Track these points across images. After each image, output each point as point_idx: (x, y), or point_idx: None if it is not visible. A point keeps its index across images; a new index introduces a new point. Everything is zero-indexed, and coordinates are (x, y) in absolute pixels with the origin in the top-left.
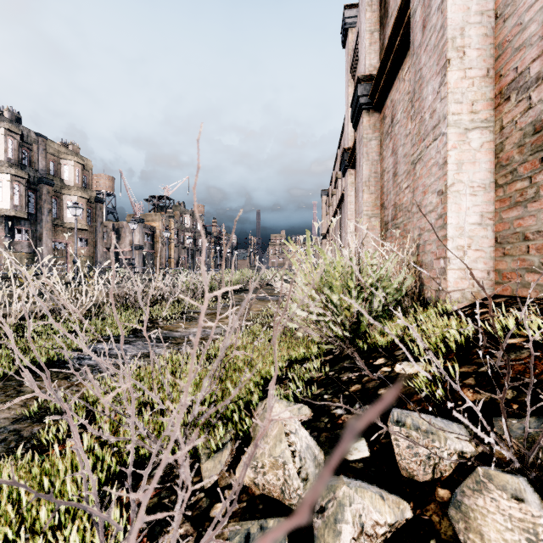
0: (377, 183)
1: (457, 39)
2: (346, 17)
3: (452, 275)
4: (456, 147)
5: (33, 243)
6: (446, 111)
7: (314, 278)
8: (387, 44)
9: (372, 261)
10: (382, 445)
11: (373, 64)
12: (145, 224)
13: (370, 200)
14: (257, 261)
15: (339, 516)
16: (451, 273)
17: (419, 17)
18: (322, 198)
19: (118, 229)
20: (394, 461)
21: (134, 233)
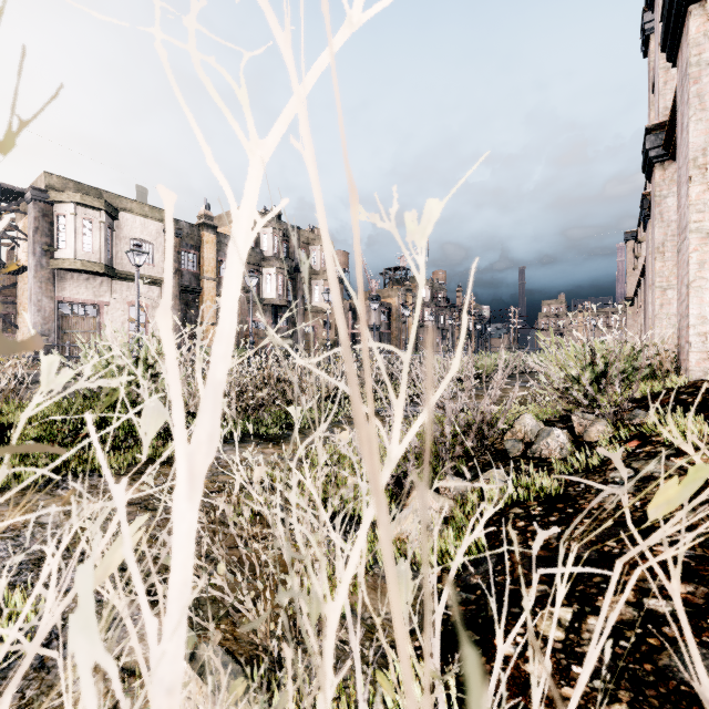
0: (675, 248)
1: (699, 159)
2: (646, 22)
3: (693, 357)
4: (697, 249)
5: (290, 328)
6: (688, 220)
7: (558, 358)
8: (672, 106)
9: (601, 347)
10: (573, 430)
11: (670, 106)
12: (381, 301)
13: (665, 269)
14: (513, 349)
15: (542, 434)
16: (693, 355)
17: (679, 119)
18: (627, 244)
19: (354, 309)
20: (575, 433)
21: (370, 313)
